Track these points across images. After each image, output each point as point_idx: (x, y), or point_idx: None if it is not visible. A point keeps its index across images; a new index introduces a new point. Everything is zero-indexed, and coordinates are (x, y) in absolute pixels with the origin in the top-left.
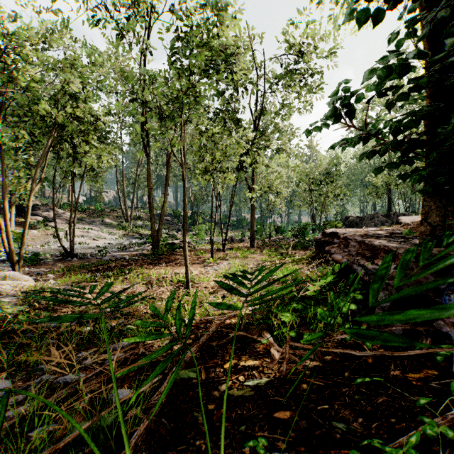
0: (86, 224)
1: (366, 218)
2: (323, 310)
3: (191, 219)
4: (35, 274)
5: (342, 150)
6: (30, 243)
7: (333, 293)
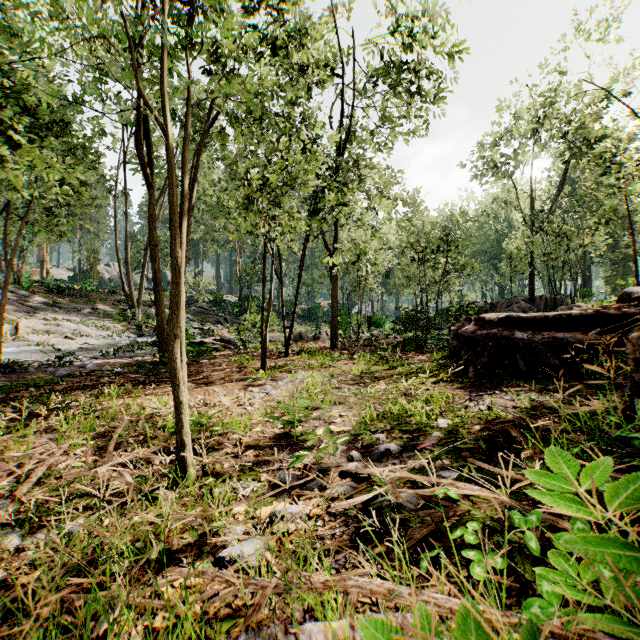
0: (61, 313)
1: (500, 305)
2: None
3: (239, 306)
4: None
5: None
6: None
7: None
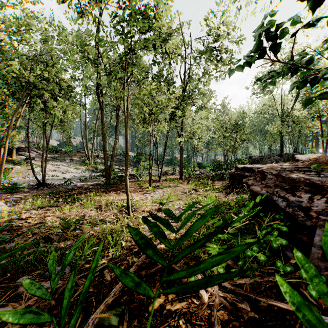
0: (58, 161)
1: (265, 157)
2: (304, 301)
3: (136, 158)
4: (11, 200)
5: (263, 89)
6: (14, 176)
7: (306, 258)
